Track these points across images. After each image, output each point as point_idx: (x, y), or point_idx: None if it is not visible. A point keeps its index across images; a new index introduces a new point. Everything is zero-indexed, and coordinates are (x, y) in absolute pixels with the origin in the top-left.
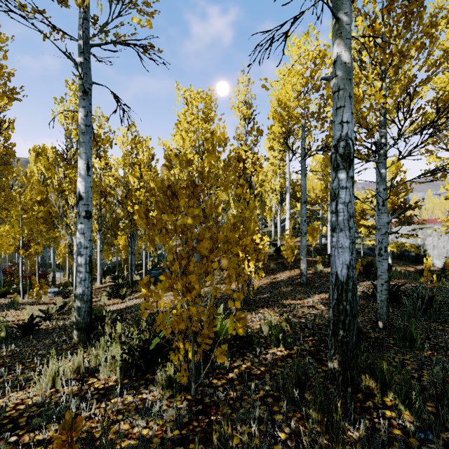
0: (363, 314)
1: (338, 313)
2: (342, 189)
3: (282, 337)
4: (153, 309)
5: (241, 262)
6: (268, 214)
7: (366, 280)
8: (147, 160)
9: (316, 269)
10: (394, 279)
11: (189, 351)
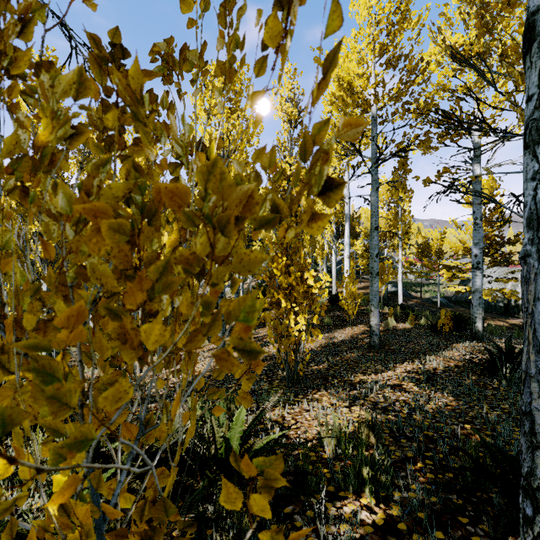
0: (490, 403)
1: None
2: None
3: (368, 472)
4: (147, 389)
5: (284, 315)
6: (319, 254)
7: (460, 340)
8: (144, 163)
9: (388, 325)
10: (496, 338)
11: None
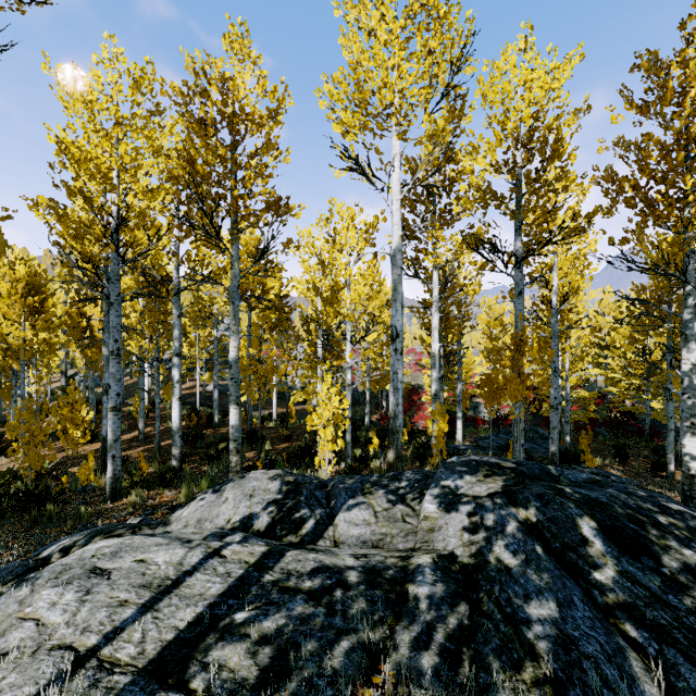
0: None
1: (103, 449)
2: (105, 403)
3: None
4: None
5: (70, 431)
6: None
7: (204, 429)
8: None
9: (169, 425)
10: None
11: (28, 475)
